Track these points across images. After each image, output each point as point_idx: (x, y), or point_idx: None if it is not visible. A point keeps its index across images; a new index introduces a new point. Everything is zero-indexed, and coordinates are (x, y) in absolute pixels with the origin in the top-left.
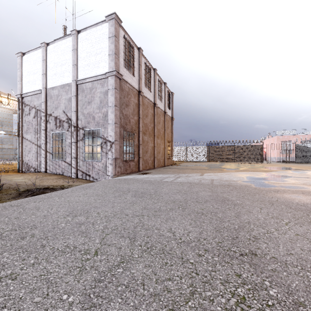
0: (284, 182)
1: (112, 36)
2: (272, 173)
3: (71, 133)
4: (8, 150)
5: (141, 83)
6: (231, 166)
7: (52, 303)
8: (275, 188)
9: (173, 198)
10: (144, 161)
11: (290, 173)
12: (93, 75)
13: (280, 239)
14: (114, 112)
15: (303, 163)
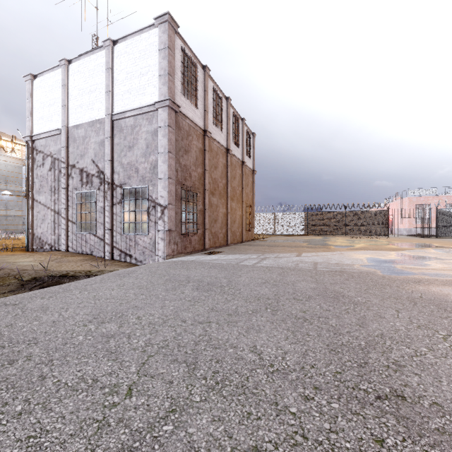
0: (425, 268)
1: (165, 47)
2: (405, 253)
3: (103, 193)
4: (16, 219)
5: (208, 118)
6: (341, 243)
7: None
8: (414, 277)
9: (256, 293)
10: (212, 234)
11: (433, 253)
12: (136, 106)
13: (440, 368)
14: (168, 161)
15: (449, 237)
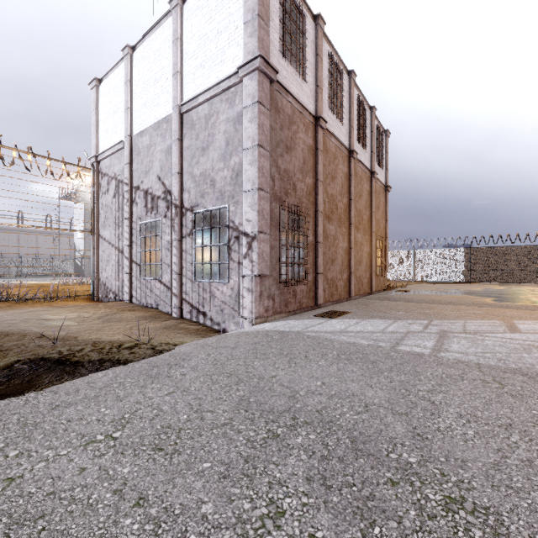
0: None
1: None
2: None
3: (170, 221)
4: None
5: (321, 99)
6: None
7: None
8: None
9: None
10: (328, 281)
11: None
12: (212, 84)
13: None
14: (258, 160)
15: None
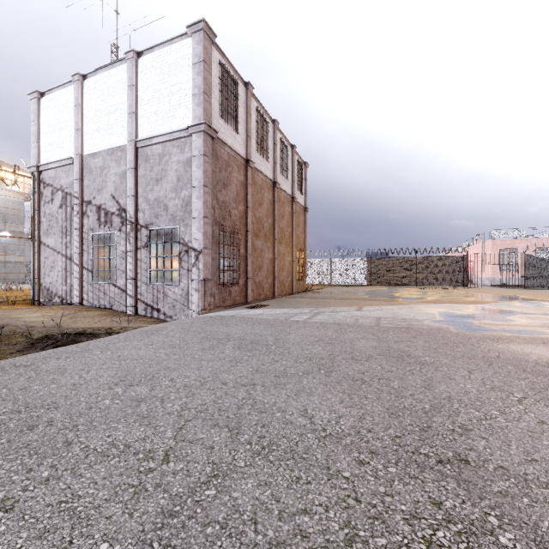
0: (507, 323)
1: (200, 61)
2: (485, 307)
3: (125, 235)
4: (17, 266)
5: (251, 145)
6: (411, 294)
7: None
8: (493, 334)
9: (308, 352)
10: (256, 284)
11: (518, 307)
12: (165, 131)
13: (511, 431)
14: (203, 196)
15: (540, 287)
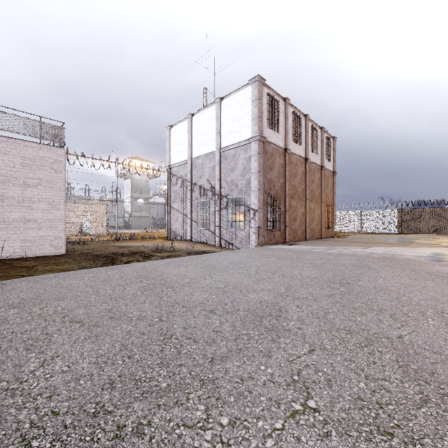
0: None
1: (256, 99)
2: None
3: (214, 201)
4: (146, 219)
5: (288, 138)
6: (432, 241)
7: (241, 281)
8: None
9: (312, 262)
10: (292, 230)
11: None
12: (236, 141)
13: (378, 282)
14: (258, 178)
15: None
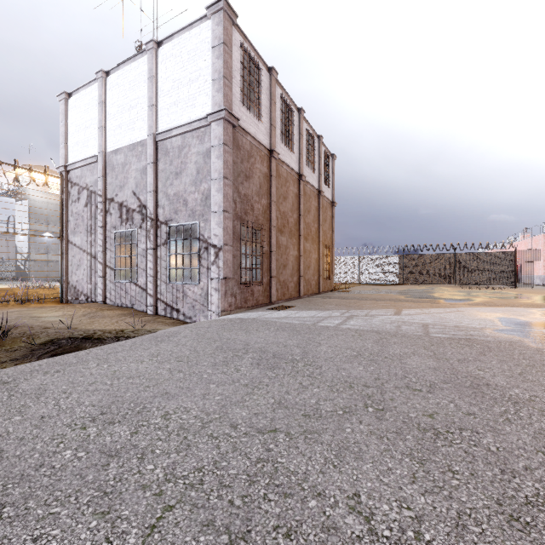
0: None
1: (220, 43)
2: None
3: (146, 232)
4: (58, 265)
5: (275, 135)
6: (453, 295)
7: None
8: None
9: (346, 374)
10: (280, 283)
11: None
12: (184, 121)
13: None
14: (223, 189)
15: None
